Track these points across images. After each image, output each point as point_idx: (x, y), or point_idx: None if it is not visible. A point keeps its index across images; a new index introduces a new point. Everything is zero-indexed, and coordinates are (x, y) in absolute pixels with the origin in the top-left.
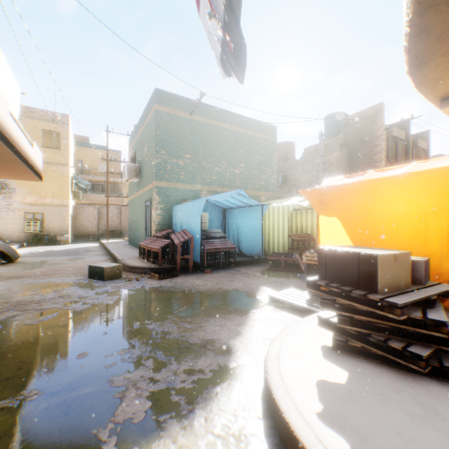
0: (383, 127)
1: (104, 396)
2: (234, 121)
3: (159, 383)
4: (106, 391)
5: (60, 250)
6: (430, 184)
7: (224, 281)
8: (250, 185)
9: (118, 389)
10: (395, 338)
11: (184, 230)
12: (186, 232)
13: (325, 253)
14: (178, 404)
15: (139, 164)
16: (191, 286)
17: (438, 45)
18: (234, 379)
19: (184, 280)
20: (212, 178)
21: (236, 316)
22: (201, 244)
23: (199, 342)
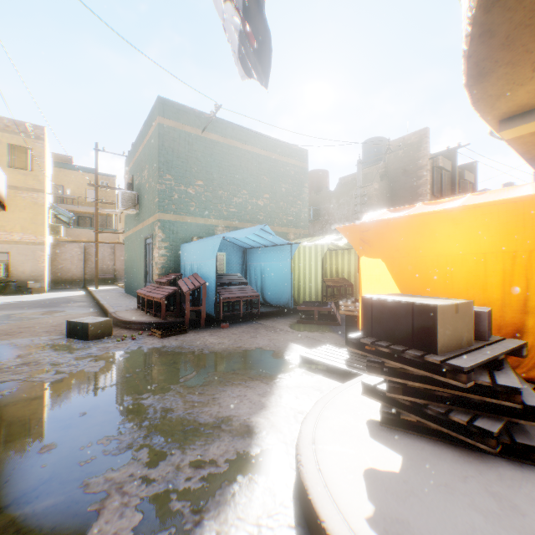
0: (428, 155)
1: (74, 508)
2: (257, 141)
3: (155, 484)
4: (78, 502)
5: (32, 300)
6: (490, 219)
7: (245, 338)
8: (277, 220)
9: (95, 496)
10: (457, 409)
11: (195, 274)
12: (197, 277)
13: (370, 303)
14: (180, 514)
15: (138, 192)
16: (203, 345)
17: (503, 52)
18: (257, 472)
19: (195, 338)
20: (231, 211)
21: (260, 383)
22: (216, 292)
23: (212, 420)
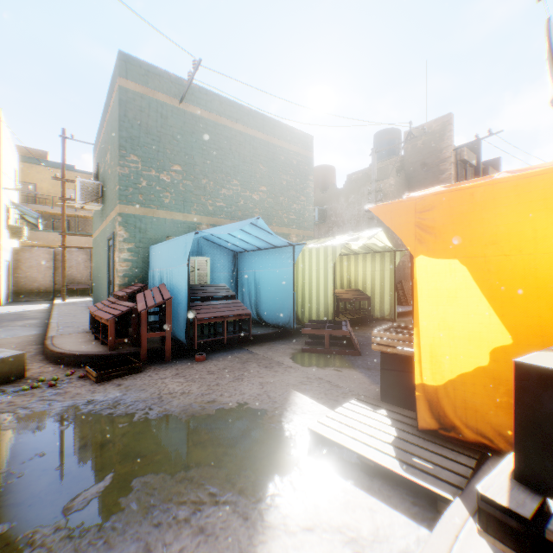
0: (452, 146)
1: None
2: (252, 121)
3: None
4: None
5: None
6: None
7: (225, 381)
8: (276, 219)
9: None
10: None
11: (161, 286)
12: (162, 289)
13: None
14: None
15: (103, 182)
16: (156, 398)
17: None
18: None
19: (148, 382)
20: (218, 205)
21: (230, 517)
22: (188, 310)
23: None
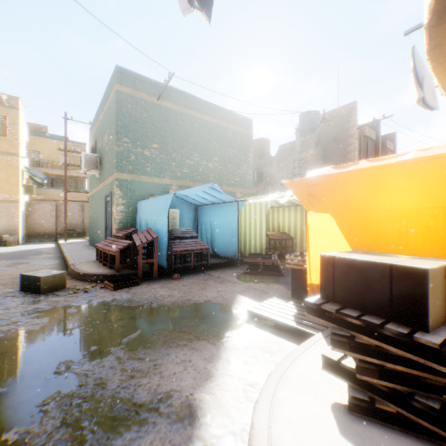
0: (356, 126)
1: None
2: (208, 110)
3: None
4: None
5: (4, 252)
6: None
7: (194, 290)
8: (225, 181)
9: None
10: None
11: (149, 229)
12: (150, 231)
13: (332, 263)
14: None
15: (100, 154)
16: (153, 298)
17: None
18: None
19: (146, 290)
20: (184, 172)
21: (206, 344)
22: (168, 245)
23: (149, 398)
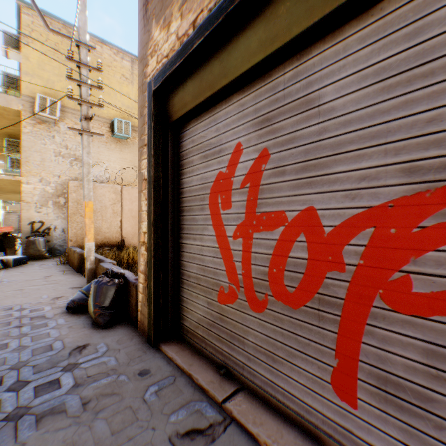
0: None
1: None
2: None
3: None
4: None
5: None
6: None
7: None
8: None
9: None
10: None
11: None
12: None
13: None
14: None
15: None
16: None
17: None
18: None
19: None
20: None
21: None
22: None
23: None
